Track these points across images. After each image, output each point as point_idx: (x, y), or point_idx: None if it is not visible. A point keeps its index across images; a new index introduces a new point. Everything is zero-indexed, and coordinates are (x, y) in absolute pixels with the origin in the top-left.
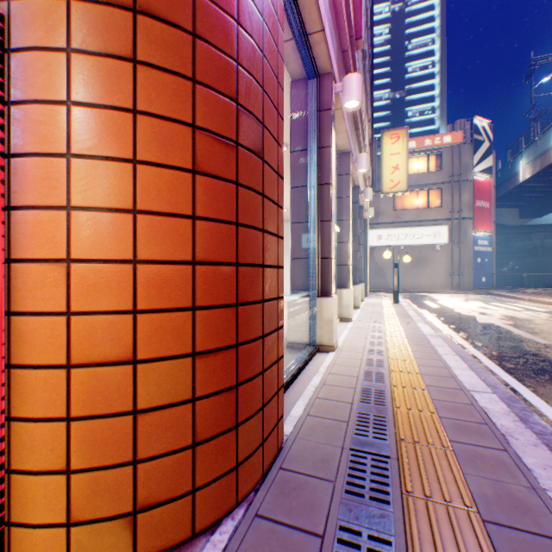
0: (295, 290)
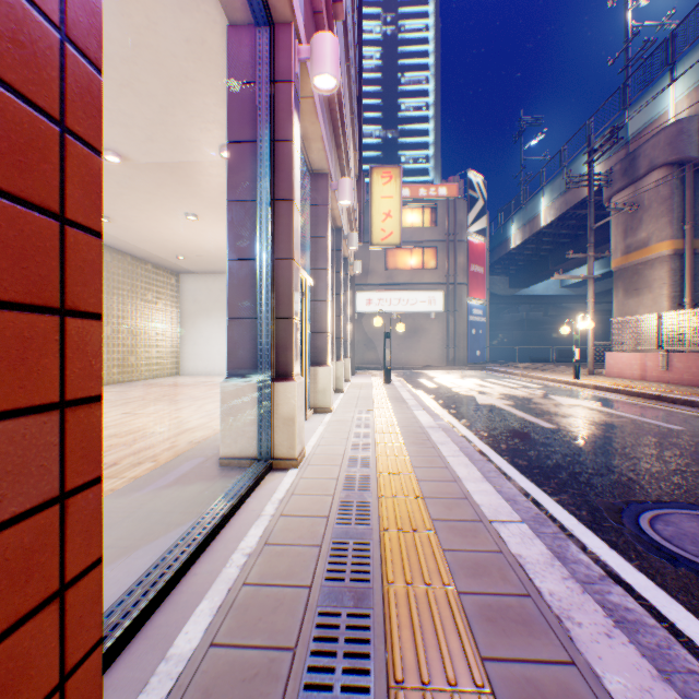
0: (235, 370)
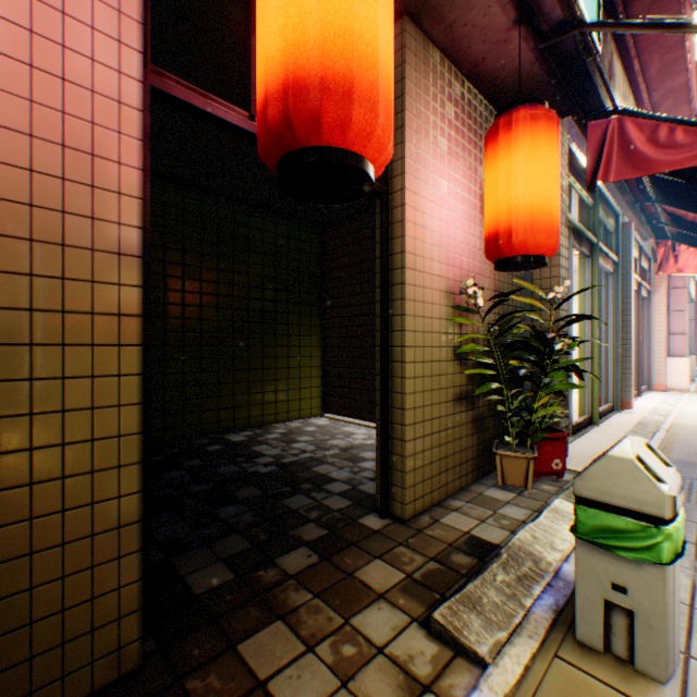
0: None
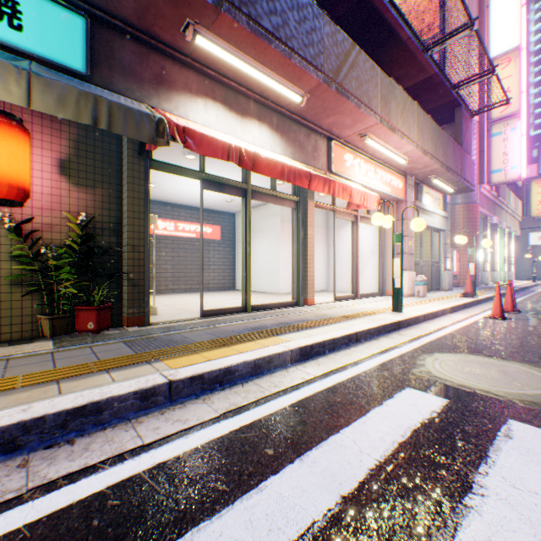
0: None
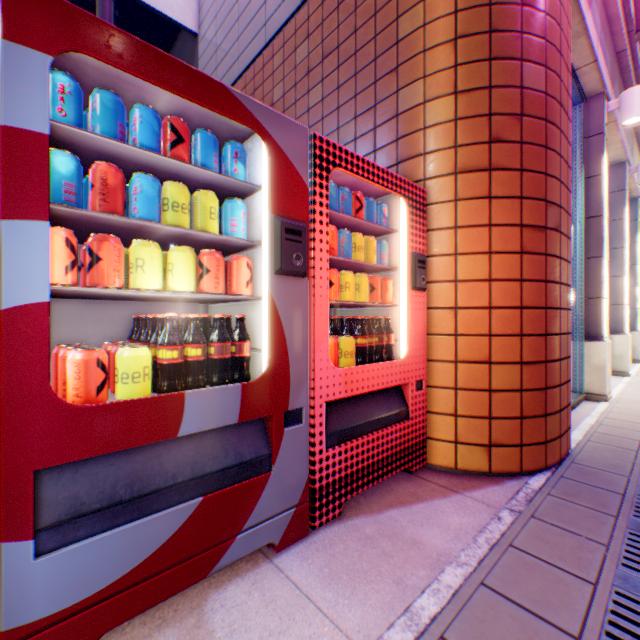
0: None
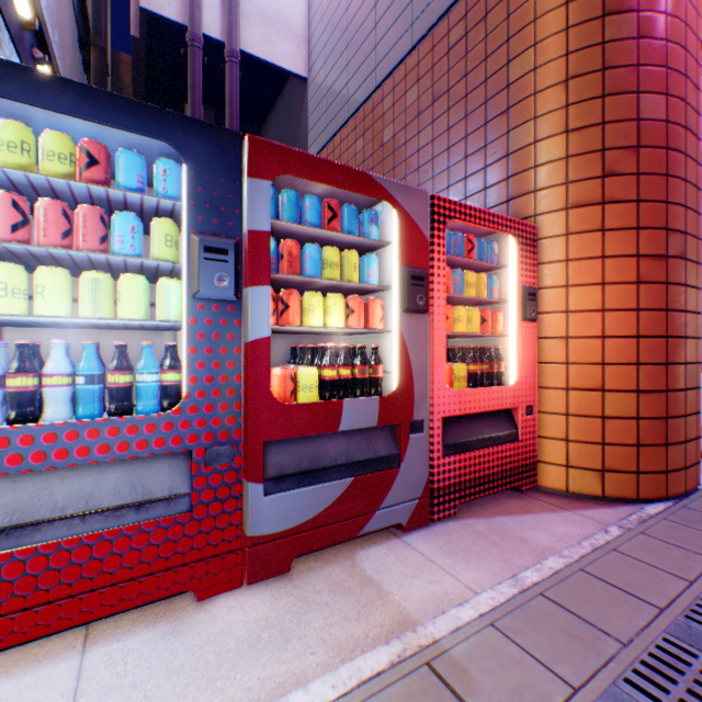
0: None
